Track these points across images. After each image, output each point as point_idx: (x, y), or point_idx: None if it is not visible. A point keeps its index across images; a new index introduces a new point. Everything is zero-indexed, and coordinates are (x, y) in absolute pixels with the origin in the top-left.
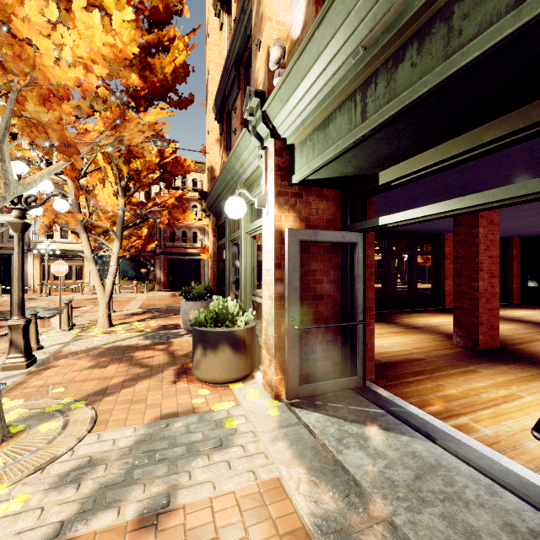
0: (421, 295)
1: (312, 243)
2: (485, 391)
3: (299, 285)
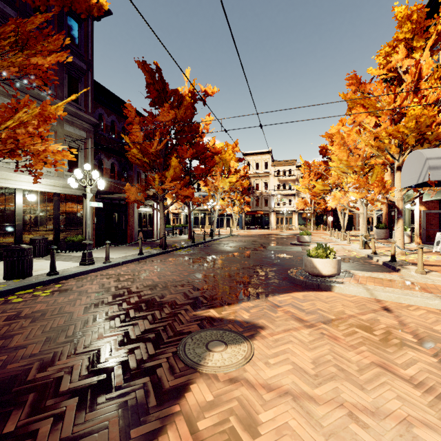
0: None
1: (429, 213)
2: None
3: (425, 221)
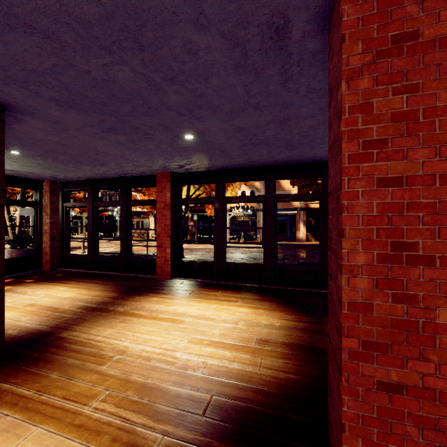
0: (285, 266)
1: None
2: None
3: None
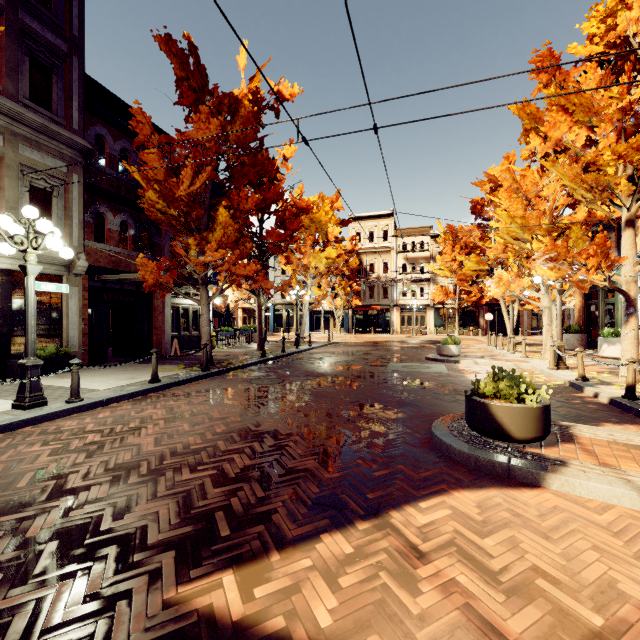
0: None
1: None
2: None
3: None
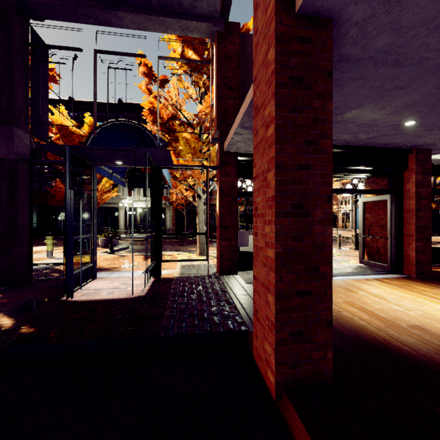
0: None
1: (379, 201)
2: (437, 295)
3: (362, 220)
